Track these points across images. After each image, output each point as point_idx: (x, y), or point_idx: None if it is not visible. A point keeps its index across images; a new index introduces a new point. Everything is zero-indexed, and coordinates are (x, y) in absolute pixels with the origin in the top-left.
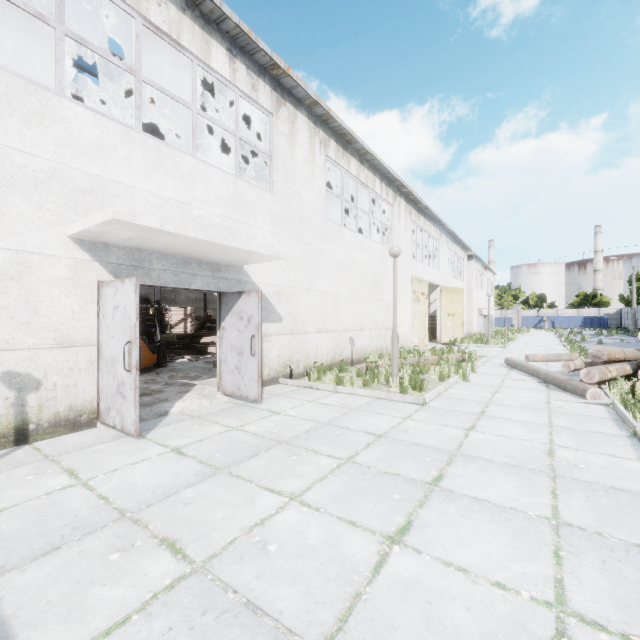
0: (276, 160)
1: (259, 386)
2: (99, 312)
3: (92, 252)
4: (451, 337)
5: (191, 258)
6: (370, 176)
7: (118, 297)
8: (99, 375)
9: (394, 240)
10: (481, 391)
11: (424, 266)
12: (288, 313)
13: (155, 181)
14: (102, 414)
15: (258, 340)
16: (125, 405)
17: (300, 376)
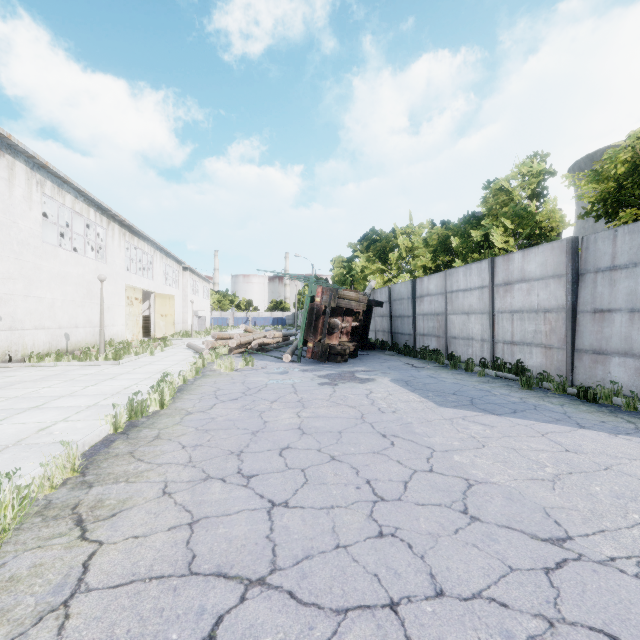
0: None
1: None
2: None
3: None
4: (164, 333)
5: None
6: (85, 207)
7: None
8: None
9: (108, 257)
10: (158, 358)
11: (138, 277)
12: (7, 314)
13: None
14: None
15: None
16: None
17: (18, 362)
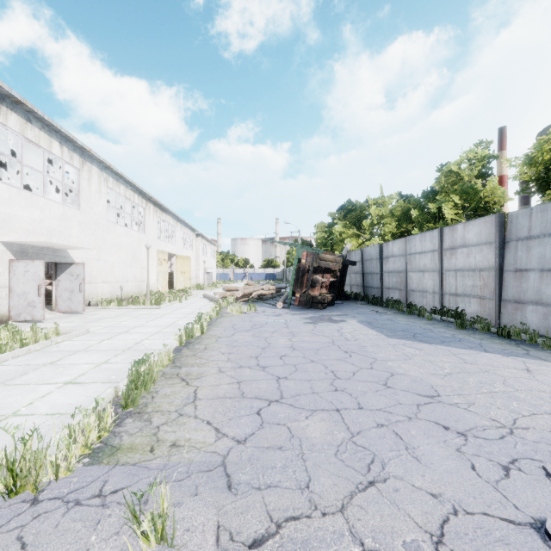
0: (82, 193)
1: (84, 305)
2: (10, 273)
3: (7, 247)
4: (183, 286)
5: (44, 247)
6: (132, 193)
7: (29, 267)
8: (10, 301)
9: (146, 229)
10: (185, 304)
11: (166, 243)
12: (88, 272)
13: (30, 212)
14: (13, 317)
15: (84, 285)
16: (35, 310)
17: (94, 306)
